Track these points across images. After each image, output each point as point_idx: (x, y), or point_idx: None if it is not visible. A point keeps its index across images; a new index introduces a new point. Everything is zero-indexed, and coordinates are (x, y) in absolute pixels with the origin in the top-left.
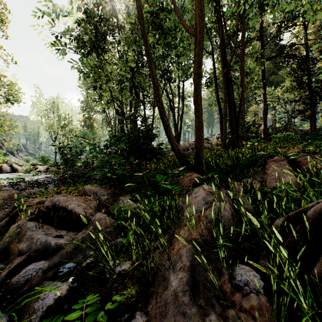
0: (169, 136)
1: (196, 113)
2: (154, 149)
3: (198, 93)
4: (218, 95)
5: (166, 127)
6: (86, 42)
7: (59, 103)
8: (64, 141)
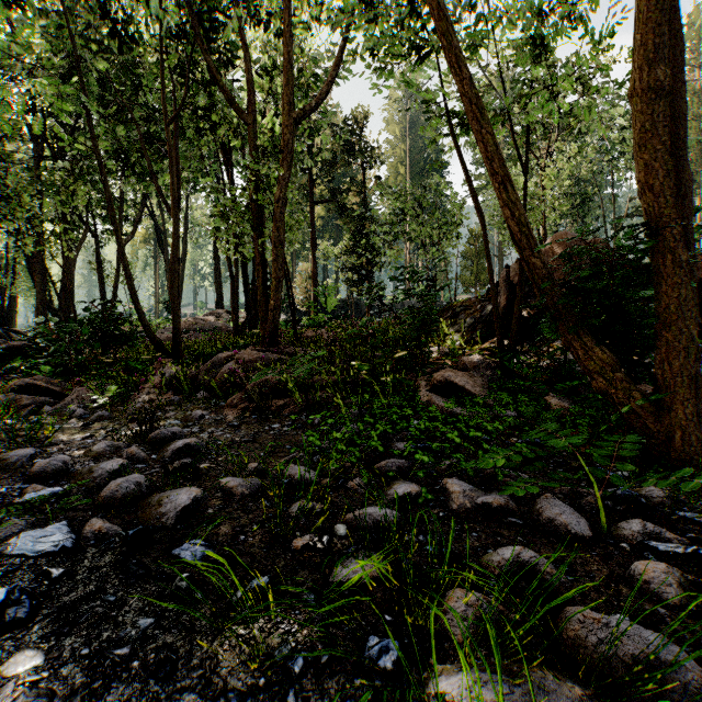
0: (144, 324)
1: (173, 304)
2: (126, 335)
3: (174, 287)
4: (229, 258)
5: (140, 315)
6: None
7: None
8: None
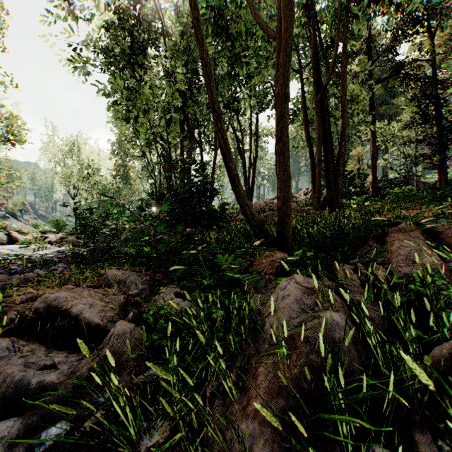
0: (237, 192)
1: (280, 157)
2: (215, 212)
3: (283, 126)
4: (308, 132)
5: (233, 179)
6: (118, 55)
7: (80, 144)
8: (87, 199)
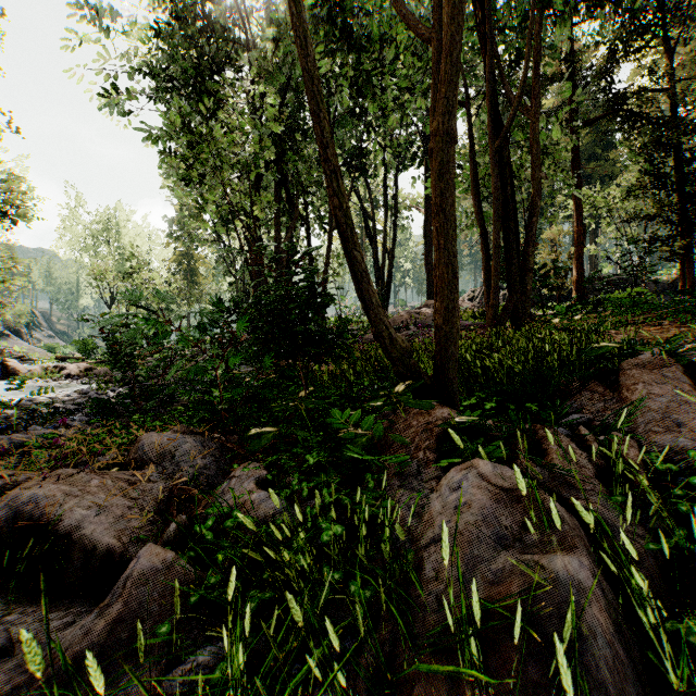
0: (367, 300)
1: (439, 239)
2: (329, 333)
3: (445, 186)
4: (478, 202)
5: (359, 277)
6: (176, 81)
7: (120, 222)
8: (130, 307)
